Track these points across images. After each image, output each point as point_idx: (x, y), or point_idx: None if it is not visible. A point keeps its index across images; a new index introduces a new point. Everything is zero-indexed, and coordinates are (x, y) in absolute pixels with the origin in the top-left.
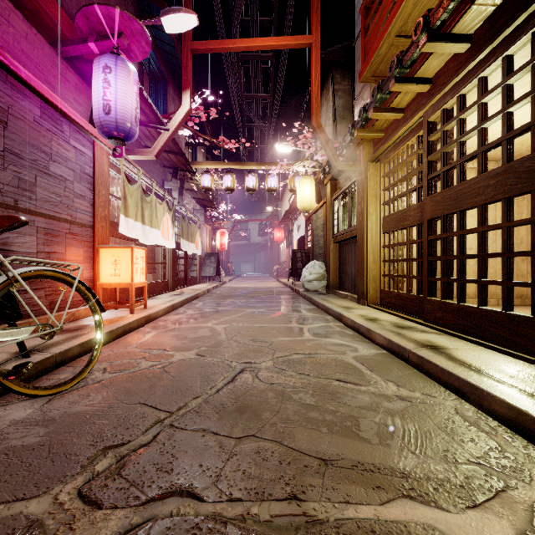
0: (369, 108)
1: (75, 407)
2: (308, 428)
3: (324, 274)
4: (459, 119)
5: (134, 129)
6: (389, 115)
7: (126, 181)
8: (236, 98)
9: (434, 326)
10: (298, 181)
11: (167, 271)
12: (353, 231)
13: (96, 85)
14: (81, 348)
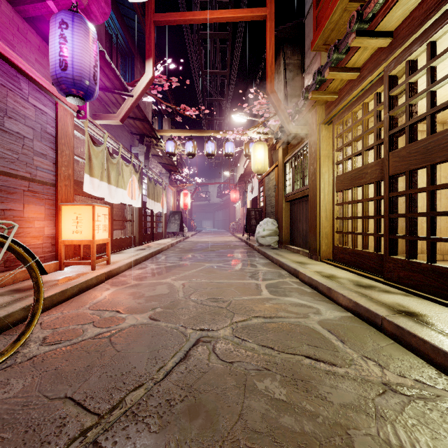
0: (323, 70)
1: None
2: None
3: (276, 230)
4: (429, 68)
5: (92, 87)
6: (344, 75)
7: (91, 143)
8: (197, 73)
9: (398, 286)
10: (253, 147)
11: (134, 227)
12: (305, 191)
13: (53, 41)
14: (25, 311)
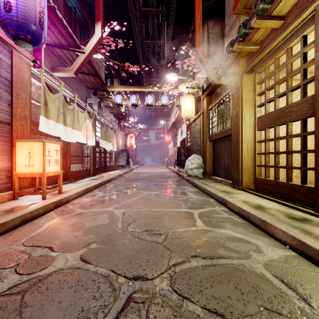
0: (248, 22)
1: None
2: None
3: (202, 164)
4: None
5: (38, 31)
6: (270, 23)
7: (47, 90)
8: (139, 43)
9: None
10: (183, 98)
11: (89, 162)
12: (227, 131)
13: None
14: None
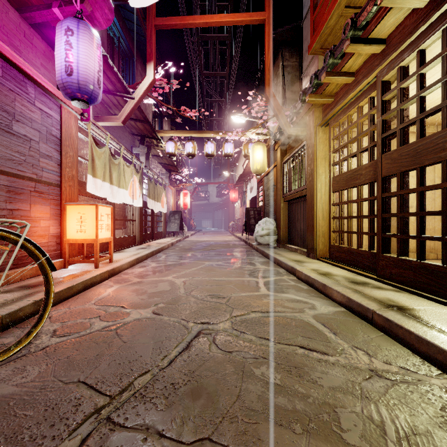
0: (320, 74)
1: (2, 388)
2: (277, 425)
3: (275, 230)
4: (419, 75)
5: (96, 91)
6: (340, 79)
7: (94, 144)
8: (196, 75)
9: (390, 282)
10: (252, 147)
11: (135, 227)
12: (302, 191)
13: (59, 48)
14: (35, 306)
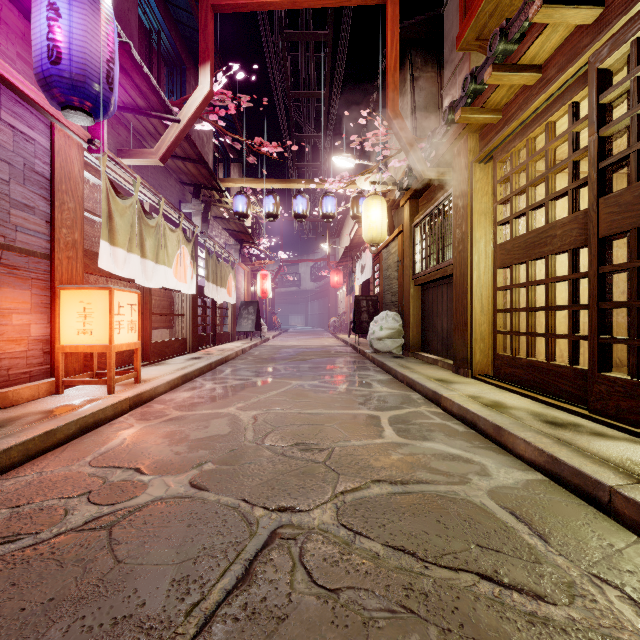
0: (480, 73)
1: None
2: None
3: (400, 329)
4: None
5: (105, 94)
6: (517, 77)
7: (112, 192)
8: (280, 95)
9: (617, 424)
10: (364, 203)
11: (185, 325)
12: (446, 268)
13: (37, 16)
14: None
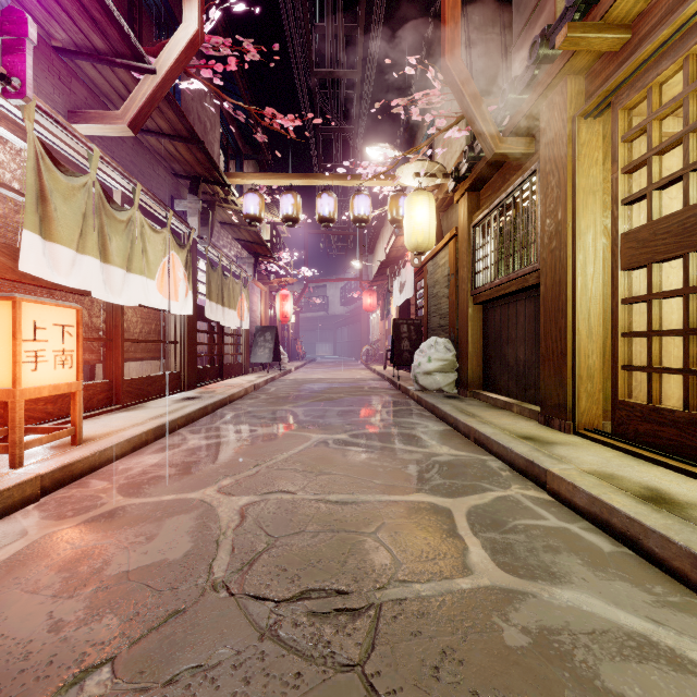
0: None
1: None
2: None
3: (454, 361)
4: None
5: None
6: None
7: (47, 162)
8: (302, 73)
9: None
10: (407, 200)
11: (178, 355)
12: (527, 277)
13: None
14: None
